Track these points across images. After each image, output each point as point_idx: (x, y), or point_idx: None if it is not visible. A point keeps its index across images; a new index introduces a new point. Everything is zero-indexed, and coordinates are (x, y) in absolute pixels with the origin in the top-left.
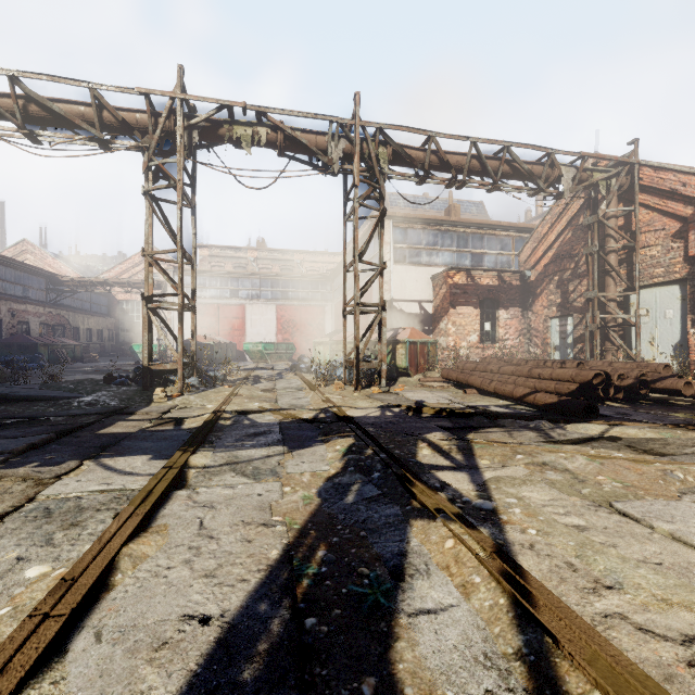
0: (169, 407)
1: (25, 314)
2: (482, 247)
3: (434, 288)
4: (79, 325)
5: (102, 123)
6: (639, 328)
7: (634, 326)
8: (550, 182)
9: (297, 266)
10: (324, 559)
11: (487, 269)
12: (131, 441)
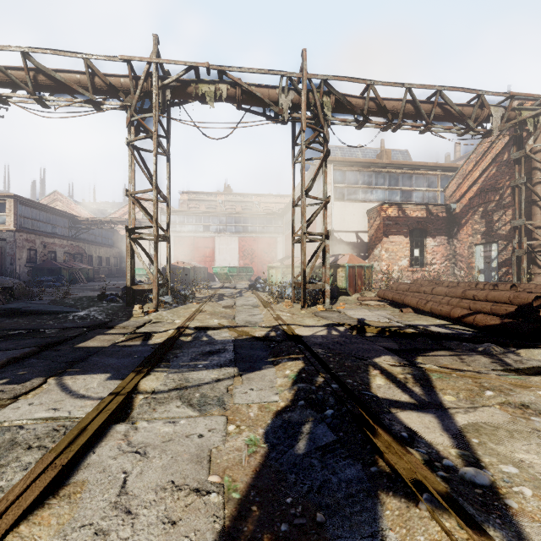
0: (144, 322)
1: (53, 245)
2: (411, 184)
3: (369, 220)
4: (93, 253)
5: (94, 87)
6: None
7: None
8: (479, 122)
9: (255, 206)
10: None
11: (416, 203)
12: (99, 357)
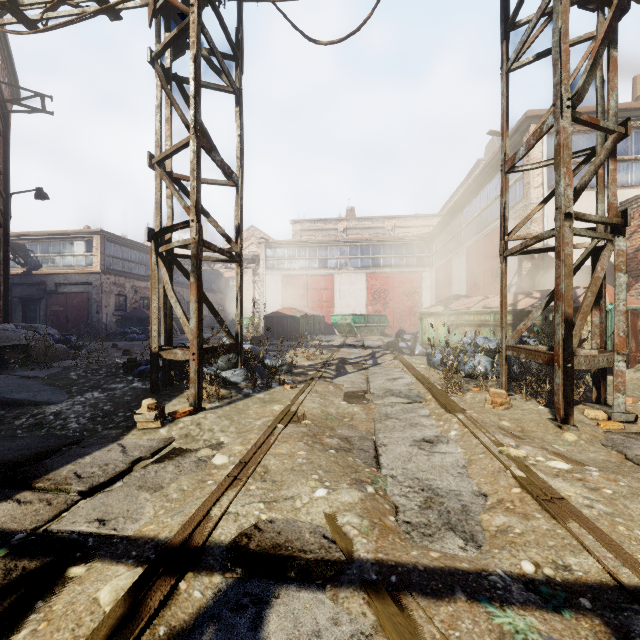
0: (139, 455)
1: (146, 290)
2: None
3: None
4: None
5: None
6: None
7: None
8: None
9: (387, 233)
10: None
11: None
12: None
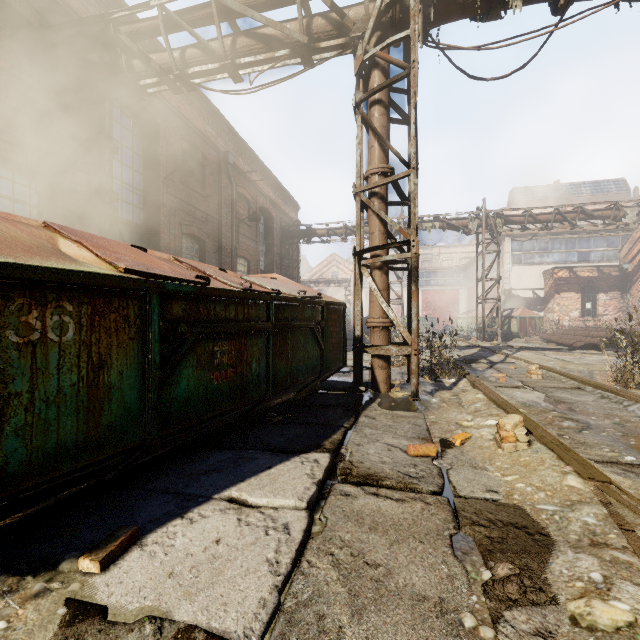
0: None
1: None
2: (589, 246)
3: (545, 280)
4: None
5: None
6: None
7: None
8: (617, 219)
9: (434, 258)
10: (475, 355)
11: (587, 266)
12: None
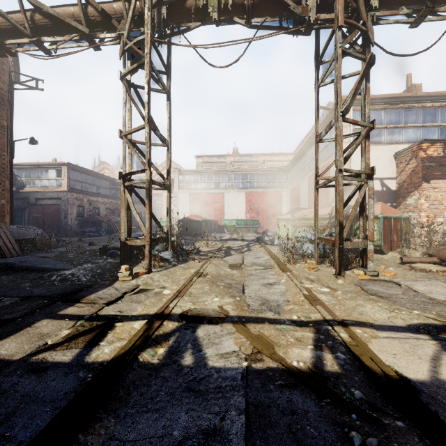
0: (125, 291)
1: (97, 203)
2: None
3: (398, 164)
4: None
5: (88, 19)
6: None
7: None
8: None
9: (260, 165)
10: None
11: None
12: None
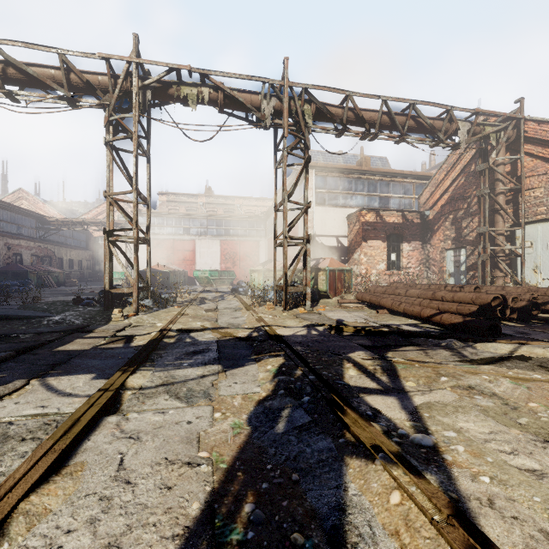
0: (124, 325)
1: (19, 247)
2: (388, 191)
3: (349, 225)
4: (63, 256)
5: (70, 84)
6: (524, 258)
7: (520, 256)
8: (448, 135)
9: (237, 209)
10: (251, 518)
11: (393, 210)
12: (81, 359)
